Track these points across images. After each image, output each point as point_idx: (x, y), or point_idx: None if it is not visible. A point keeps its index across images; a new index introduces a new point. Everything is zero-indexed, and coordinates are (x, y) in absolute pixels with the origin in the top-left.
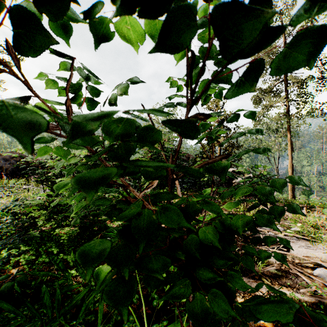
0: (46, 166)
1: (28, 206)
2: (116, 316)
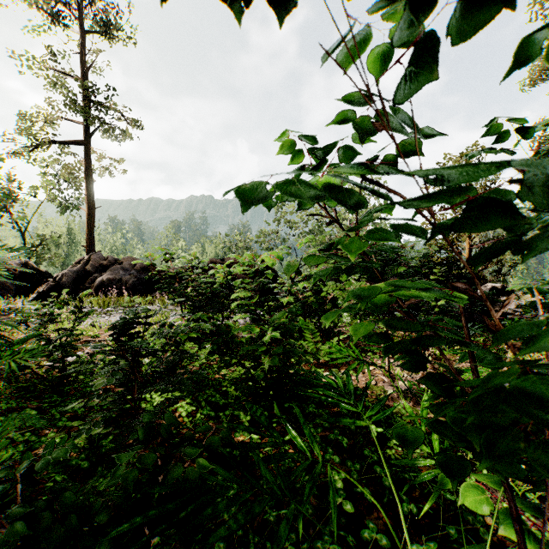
0: (187, 277)
1: (181, 334)
2: (338, 517)
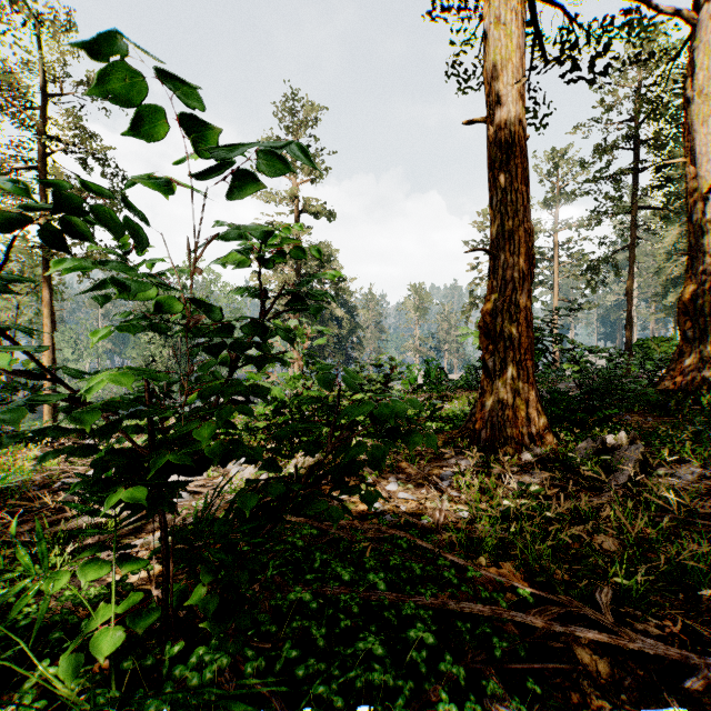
0: None
1: None
2: None
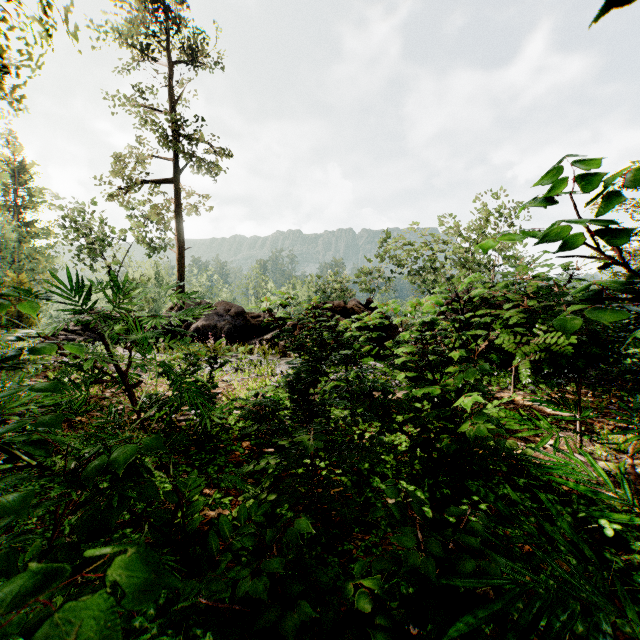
0: (309, 325)
1: None
2: None
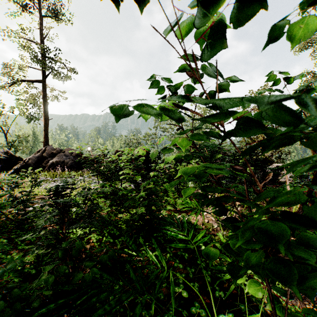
0: (101, 160)
1: (94, 194)
2: (179, 299)
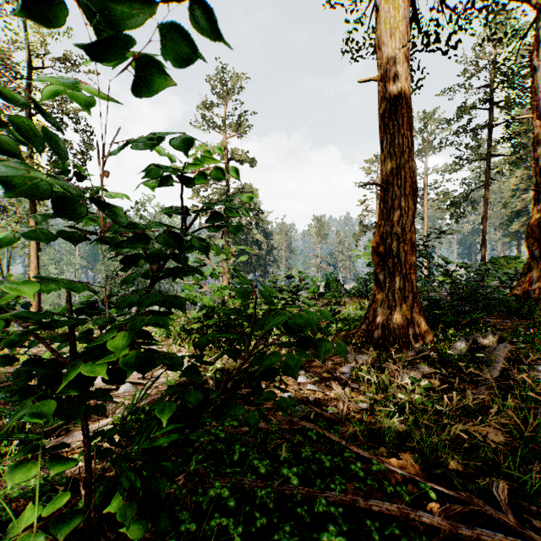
0: None
1: None
2: None
